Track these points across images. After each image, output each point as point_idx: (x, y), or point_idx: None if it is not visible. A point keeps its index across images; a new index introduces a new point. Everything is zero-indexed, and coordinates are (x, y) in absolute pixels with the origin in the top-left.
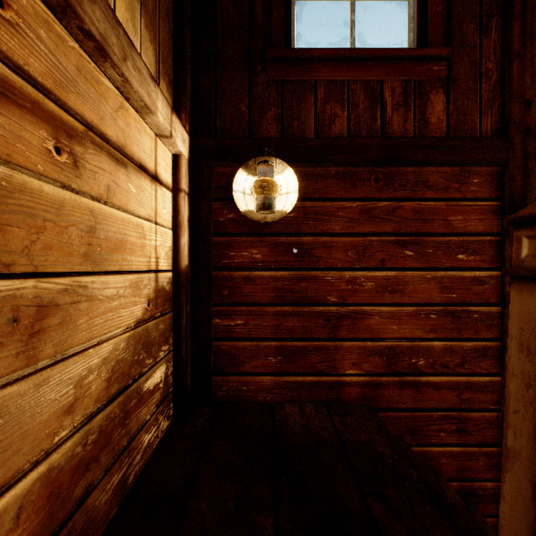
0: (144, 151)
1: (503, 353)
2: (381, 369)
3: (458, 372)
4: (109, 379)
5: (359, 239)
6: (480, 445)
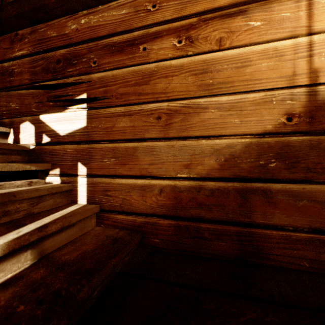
0: None
1: None
2: None
3: None
4: (222, 165)
5: None
6: None
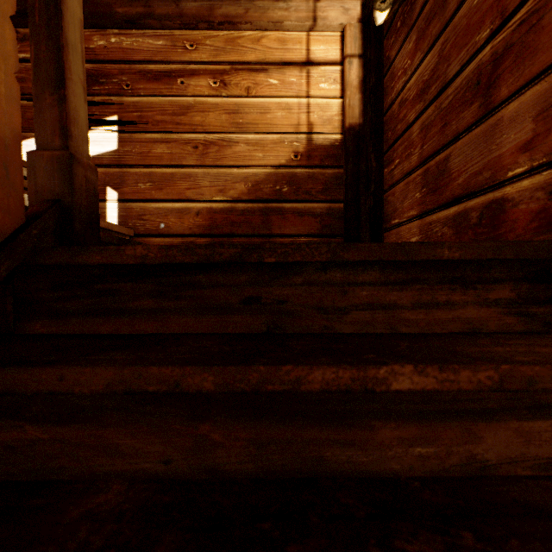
0: (289, 52)
1: None
2: None
3: None
4: (249, 190)
5: None
6: None
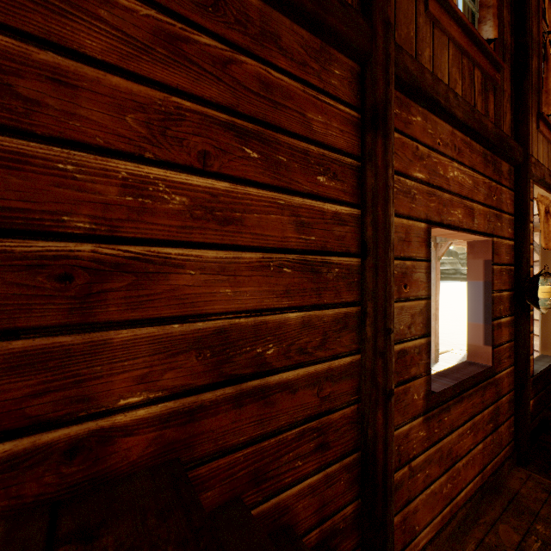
0: None
1: (364, 320)
2: (202, 378)
3: (318, 357)
4: None
5: (154, 95)
6: (341, 457)
